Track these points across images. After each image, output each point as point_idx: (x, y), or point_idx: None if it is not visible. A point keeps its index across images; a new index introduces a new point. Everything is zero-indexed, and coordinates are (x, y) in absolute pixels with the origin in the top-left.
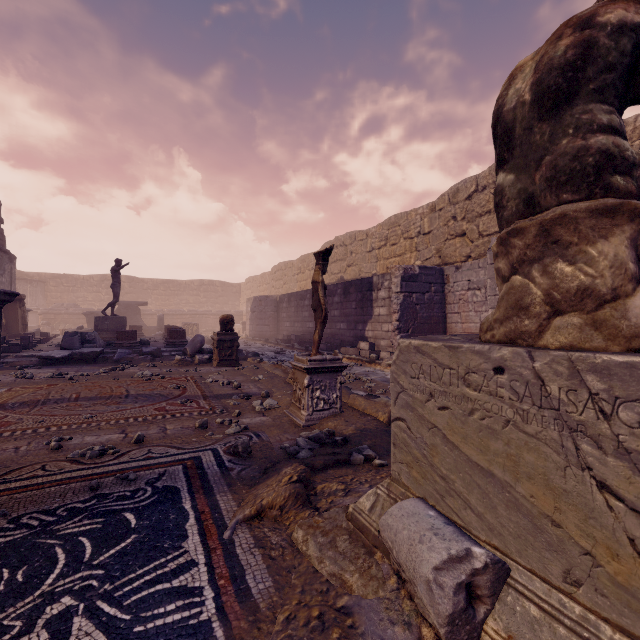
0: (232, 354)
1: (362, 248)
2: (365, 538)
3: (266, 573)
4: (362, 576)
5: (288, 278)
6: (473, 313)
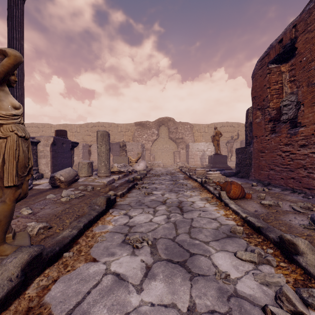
0: None
1: (49, 130)
2: None
3: None
4: None
5: None
6: (96, 154)
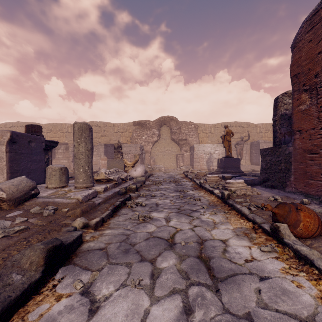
0: None
1: None
2: None
3: None
4: None
5: None
6: None
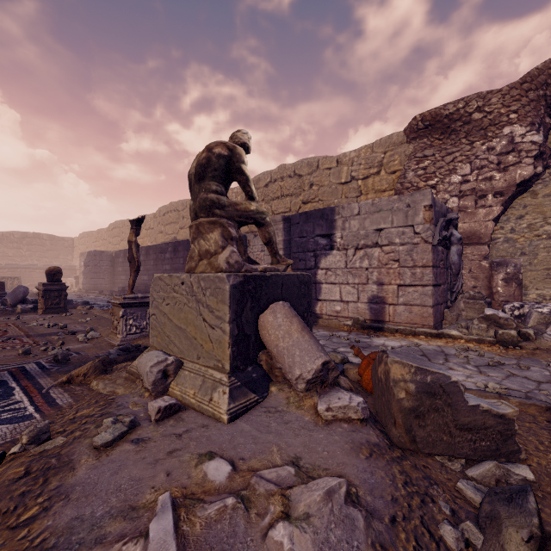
0: (60, 302)
1: None
2: (133, 377)
3: (70, 398)
4: (126, 388)
5: (126, 235)
6: None
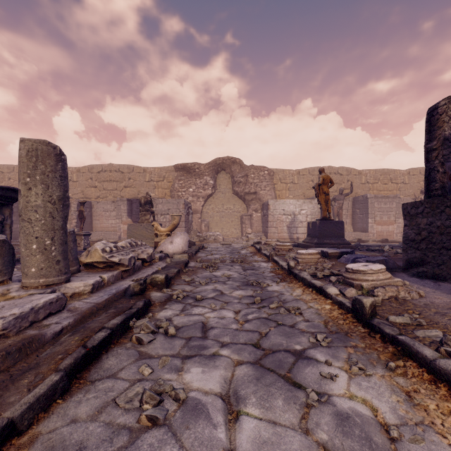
0: None
1: None
2: None
3: None
4: None
5: None
6: (105, 220)
